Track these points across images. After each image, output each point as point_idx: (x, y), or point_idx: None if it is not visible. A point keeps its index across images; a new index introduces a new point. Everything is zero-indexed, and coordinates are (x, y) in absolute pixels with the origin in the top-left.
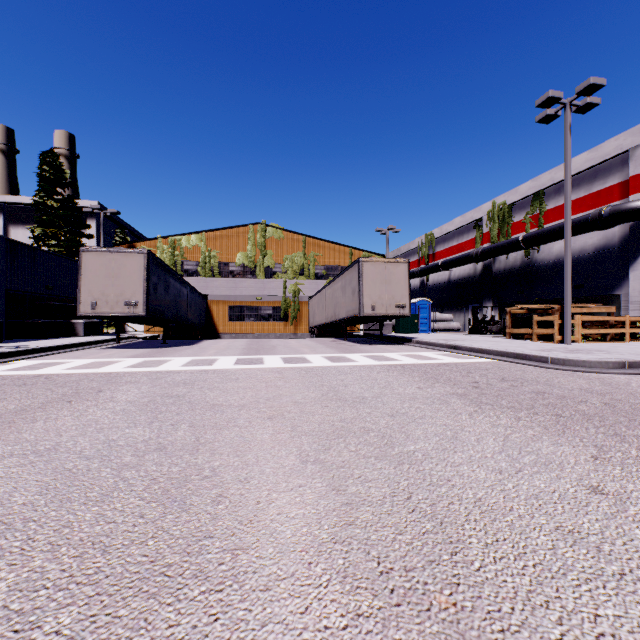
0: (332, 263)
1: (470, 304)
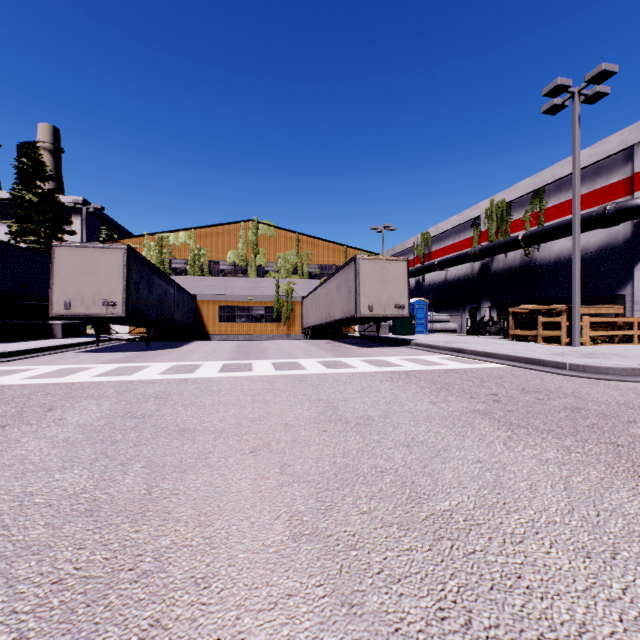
0: (326, 262)
1: (467, 304)
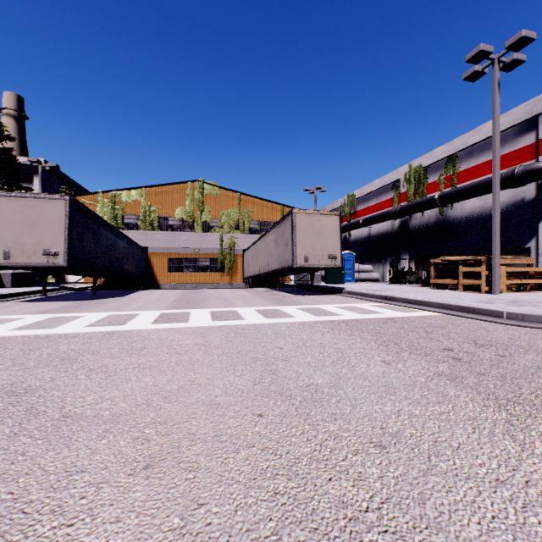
0: (265, 219)
1: (388, 257)
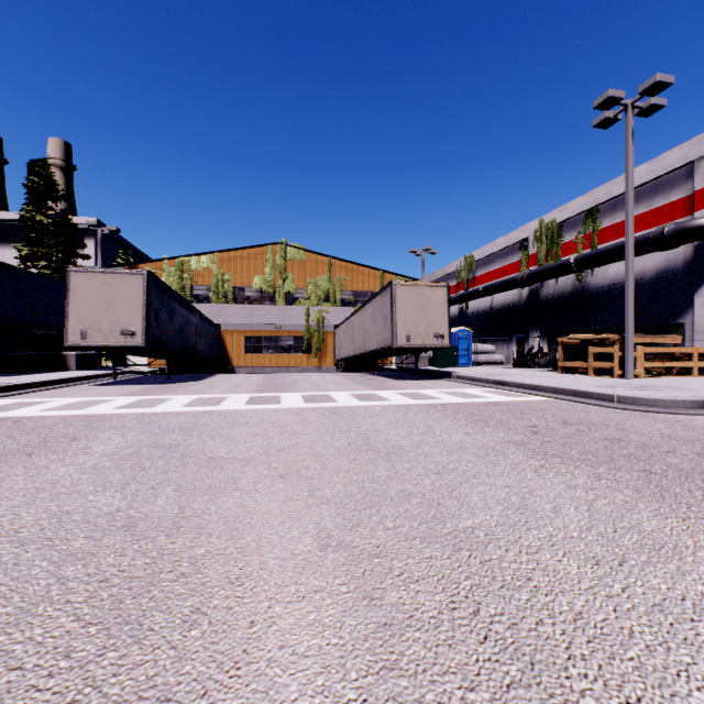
0: (361, 288)
1: (515, 334)
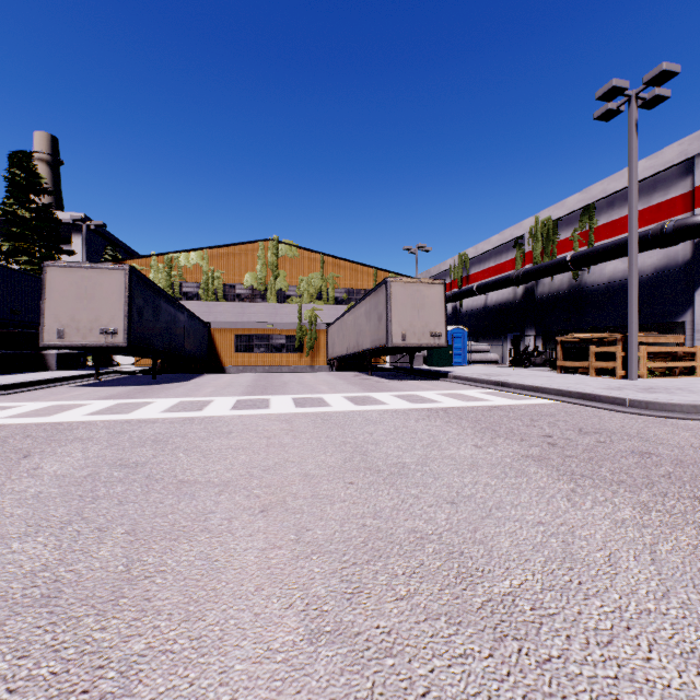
0: (354, 286)
1: (509, 333)
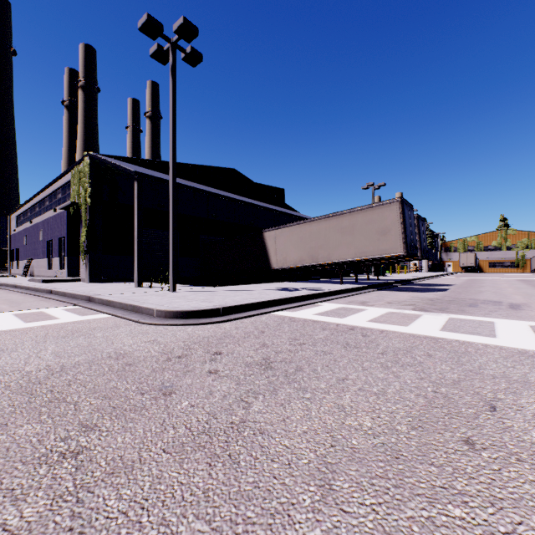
0: None
1: None
